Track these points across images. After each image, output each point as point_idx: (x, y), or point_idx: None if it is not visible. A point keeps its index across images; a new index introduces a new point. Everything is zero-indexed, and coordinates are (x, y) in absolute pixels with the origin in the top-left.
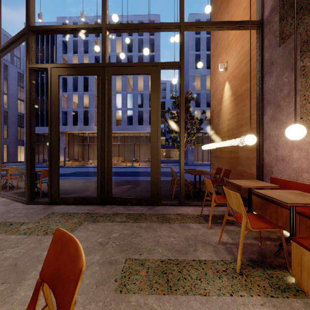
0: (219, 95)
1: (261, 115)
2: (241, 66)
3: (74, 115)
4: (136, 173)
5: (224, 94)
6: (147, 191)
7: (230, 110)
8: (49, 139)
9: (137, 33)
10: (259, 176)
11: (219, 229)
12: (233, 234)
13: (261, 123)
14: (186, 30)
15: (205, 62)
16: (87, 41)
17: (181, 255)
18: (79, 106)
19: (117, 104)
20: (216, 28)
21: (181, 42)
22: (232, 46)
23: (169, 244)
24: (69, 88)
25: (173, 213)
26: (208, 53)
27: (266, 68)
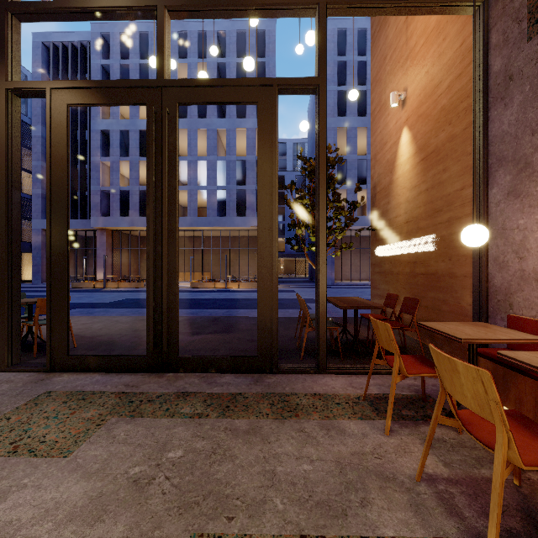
0: (388, 155)
1: (485, 186)
2: (438, 94)
3: (122, 197)
4: (233, 302)
5: (399, 152)
6: (252, 340)
7: (413, 182)
8: (48, 237)
9: (234, 53)
10: (479, 312)
11: (409, 435)
12: (445, 451)
13: (484, 204)
14: (329, 15)
15: (355, 104)
16: (146, 66)
17: (333, 519)
18: (131, 183)
19: (199, 179)
20: (392, 9)
21: (321, 37)
22: (417, 57)
23: (301, 484)
24: (112, 150)
25: (305, 393)
26: (361, 88)
27: (495, 89)
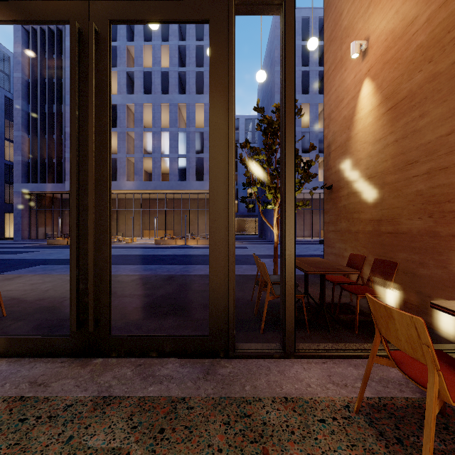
0: (345, 111)
1: None
2: (412, 32)
3: None
4: (191, 258)
5: (359, 106)
6: (205, 305)
7: (377, 135)
8: None
9: (194, 37)
10: None
11: None
12: None
13: None
14: None
15: (299, 83)
16: (115, 48)
17: None
18: None
19: (163, 148)
20: None
21: None
22: None
23: None
24: None
25: (272, 397)
26: (304, 69)
27: None
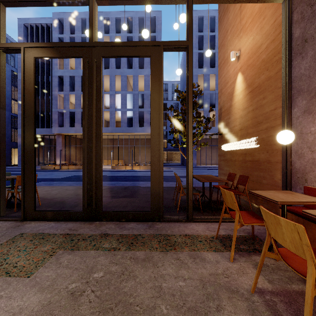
0: (229, 89)
1: (289, 107)
2: (260, 52)
3: (71, 116)
4: (136, 178)
5: (236, 87)
6: (147, 201)
7: (244, 106)
8: (22, 138)
9: (137, 30)
10: (286, 184)
11: (245, 262)
12: (269, 272)
13: (289, 118)
14: (194, 3)
15: (208, 61)
16: (85, 38)
17: None
18: (76, 107)
19: (116, 105)
20: None
21: (189, 16)
22: (247, 30)
23: (178, 295)
24: (65, 87)
25: (180, 234)
26: (212, 51)
27: (296, 48)
